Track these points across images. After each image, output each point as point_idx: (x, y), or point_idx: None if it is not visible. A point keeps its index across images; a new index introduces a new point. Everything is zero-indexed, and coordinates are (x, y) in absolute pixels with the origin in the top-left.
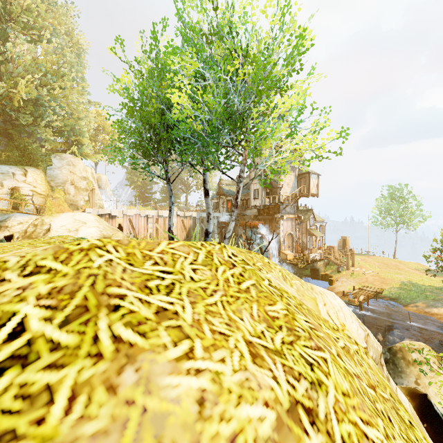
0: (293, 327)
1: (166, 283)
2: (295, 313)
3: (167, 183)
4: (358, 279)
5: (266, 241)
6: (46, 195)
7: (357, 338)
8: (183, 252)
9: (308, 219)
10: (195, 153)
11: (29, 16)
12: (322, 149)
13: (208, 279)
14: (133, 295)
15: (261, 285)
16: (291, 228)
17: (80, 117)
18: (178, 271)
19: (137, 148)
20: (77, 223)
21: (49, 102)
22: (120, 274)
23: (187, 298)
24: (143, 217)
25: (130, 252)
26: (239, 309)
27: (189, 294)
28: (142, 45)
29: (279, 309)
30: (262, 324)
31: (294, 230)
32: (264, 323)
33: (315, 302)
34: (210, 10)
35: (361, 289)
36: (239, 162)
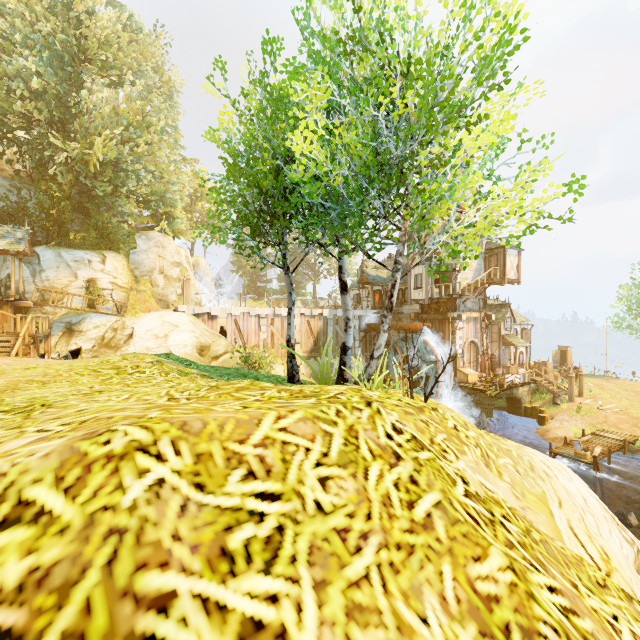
0: (533, 623)
1: (266, 530)
2: (528, 572)
3: (285, 274)
4: (589, 417)
5: (434, 354)
6: (129, 288)
7: (633, 582)
8: (303, 438)
9: (502, 319)
10: (326, 227)
11: (108, 52)
12: (538, 213)
13: (351, 504)
14: (190, 589)
15: (452, 503)
16: (475, 334)
17: (171, 181)
18: (291, 490)
19: (242, 224)
20: (167, 326)
21: (132, 163)
22: (173, 522)
23: (307, 572)
24: (254, 317)
25: (202, 451)
26: (416, 583)
27: (312, 557)
28: (250, 72)
29: (497, 570)
30: (468, 626)
31: (479, 337)
32: (471, 623)
33: (547, 507)
34: (350, 7)
35: (596, 435)
36: (395, 239)
